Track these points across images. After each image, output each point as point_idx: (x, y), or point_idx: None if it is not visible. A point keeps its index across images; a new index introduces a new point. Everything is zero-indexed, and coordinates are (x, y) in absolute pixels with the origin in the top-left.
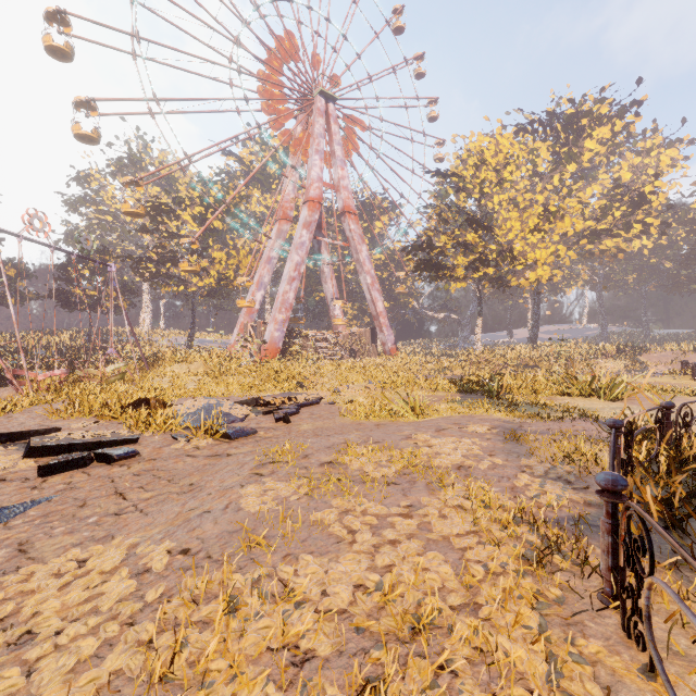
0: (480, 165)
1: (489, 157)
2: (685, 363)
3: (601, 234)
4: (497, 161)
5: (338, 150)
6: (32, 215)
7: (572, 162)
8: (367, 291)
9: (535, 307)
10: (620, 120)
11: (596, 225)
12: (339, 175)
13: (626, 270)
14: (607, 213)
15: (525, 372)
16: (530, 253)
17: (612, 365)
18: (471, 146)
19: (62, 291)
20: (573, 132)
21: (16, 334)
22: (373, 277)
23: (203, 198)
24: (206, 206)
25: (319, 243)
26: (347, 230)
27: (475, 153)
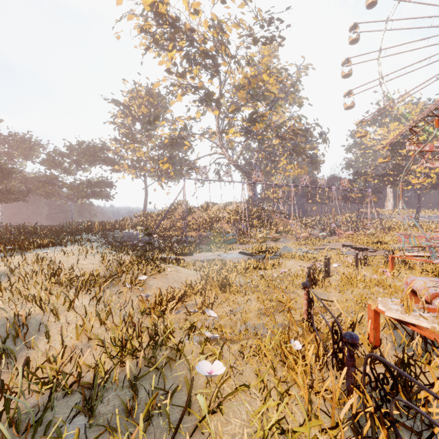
0: None
1: None
2: None
3: None
4: None
5: None
6: (343, 181)
7: None
8: None
9: None
10: None
11: None
12: None
13: None
14: None
15: None
16: None
17: None
18: None
19: (346, 196)
20: None
21: (340, 220)
22: None
23: (425, 130)
24: (427, 133)
25: None
26: None
27: None
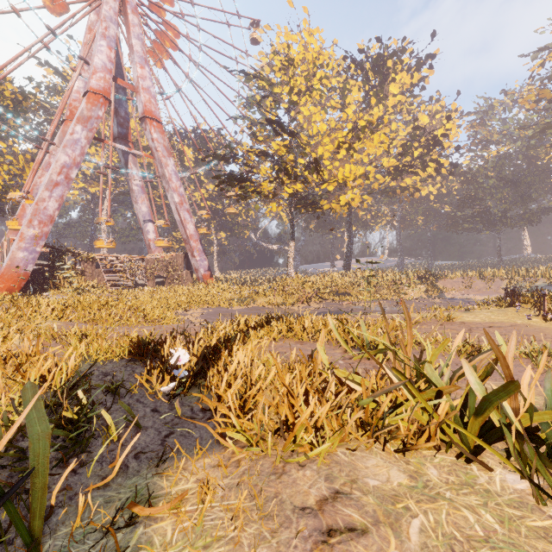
0: (287, 67)
1: (298, 60)
2: (506, 291)
3: (403, 170)
4: (306, 66)
5: (137, 45)
6: None
7: (379, 105)
8: (175, 212)
9: (349, 237)
10: (417, 72)
11: (399, 163)
12: (138, 74)
13: (418, 212)
14: (408, 151)
15: (336, 300)
16: (340, 172)
17: (415, 291)
18: (277, 42)
19: None
20: (380, 74)
21: None
22: (182, 196)
23: None
24: None
25: (125, 156)
26: (149, 139)
27: (283, 55)
